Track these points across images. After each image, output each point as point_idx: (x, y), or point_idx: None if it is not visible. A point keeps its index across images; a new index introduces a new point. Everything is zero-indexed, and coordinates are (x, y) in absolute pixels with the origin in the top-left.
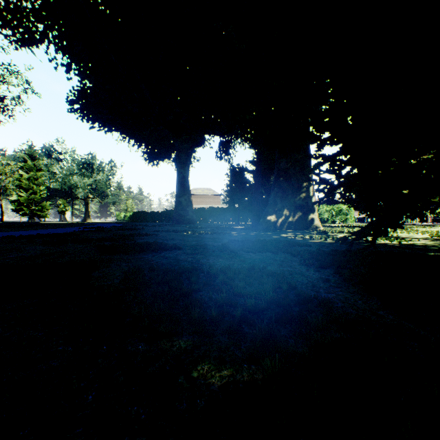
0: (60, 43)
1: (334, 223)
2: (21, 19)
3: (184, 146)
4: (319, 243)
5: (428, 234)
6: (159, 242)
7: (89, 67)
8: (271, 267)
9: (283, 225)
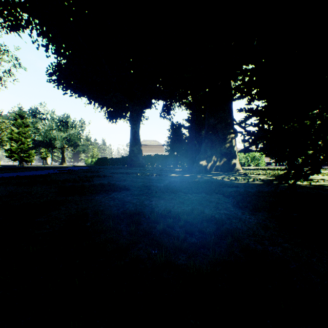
0: (41, 28)
1: (249, 166)
2: (10, 9)
3: (136, 108)
4: (244, 184)
5: (327, 176)
6: (112, 183)
7: (62, 47)
8: (208, 210)
9: (212, 168)
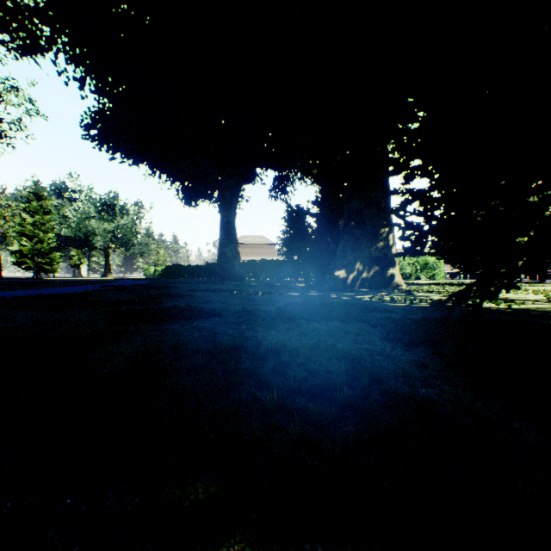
0: (72, 51)
1: (419, 279)
2: (22, 20)
3: (229, 183)
4: (403, 308)
5: (543, 295)
6: (193, 306)
7: (108, 81)
8: (342, 344)
9: (355, 282)
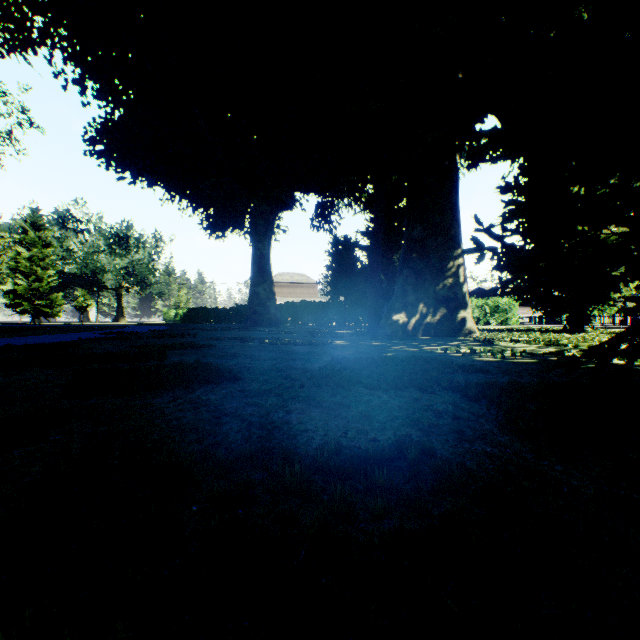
0: (70, 47)
1: (488, 324)
2: (7, 7)
3: (263, 209)
4: (496, 364)
5: None
6: (204, 363)
7: (115, 84)
8: (440, 442)
9: (417, 328)
